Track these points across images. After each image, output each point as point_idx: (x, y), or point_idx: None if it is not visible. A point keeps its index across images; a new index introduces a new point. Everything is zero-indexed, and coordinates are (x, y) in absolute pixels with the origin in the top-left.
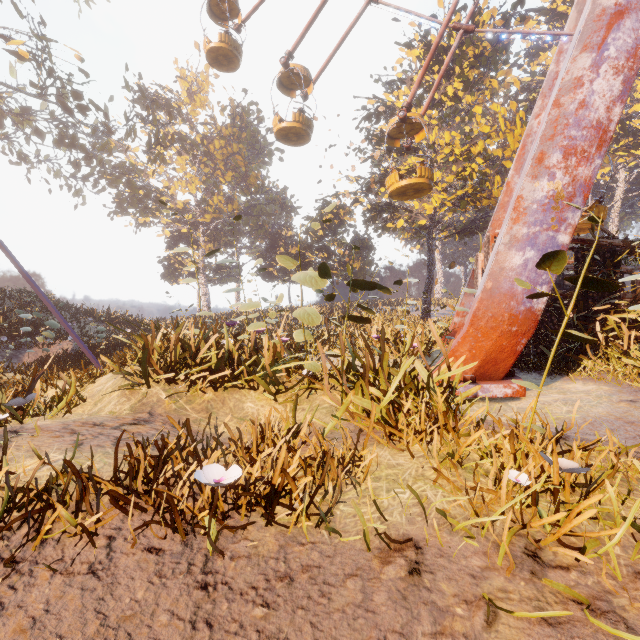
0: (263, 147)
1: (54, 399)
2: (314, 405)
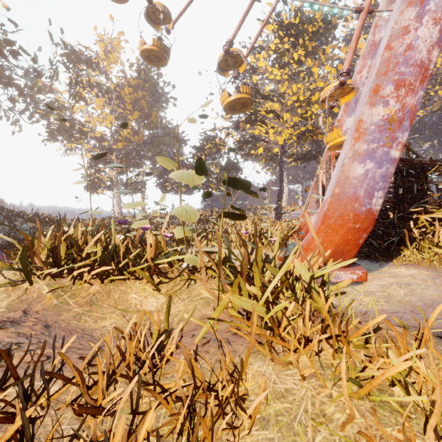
0: (161, 95)
1: None
2: (193, 295)
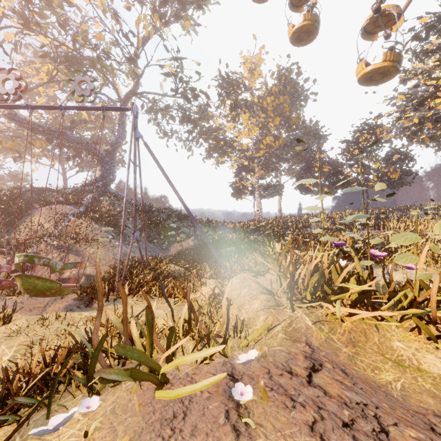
0: (300, 94)
1: (207, 296)
2: None
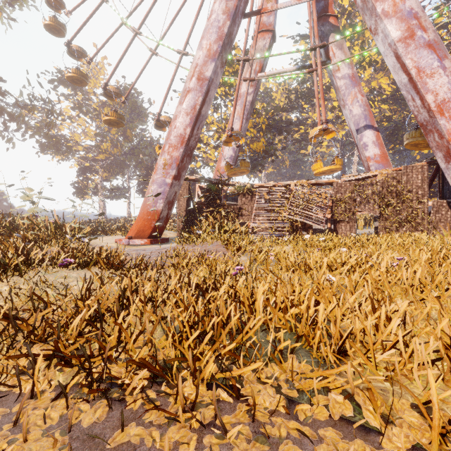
0: (141, 111)
1: None
2: None
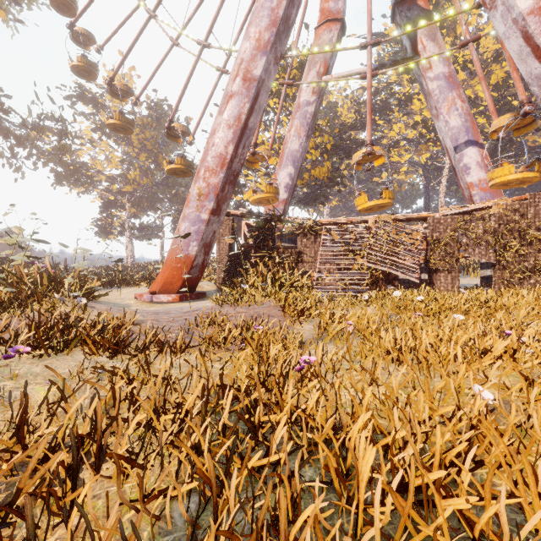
0: None
1: None
2: None
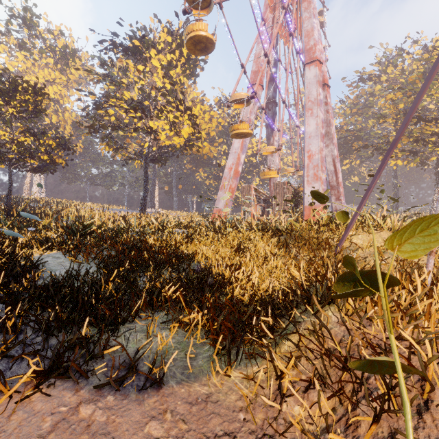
0: None
1: None
2: None
